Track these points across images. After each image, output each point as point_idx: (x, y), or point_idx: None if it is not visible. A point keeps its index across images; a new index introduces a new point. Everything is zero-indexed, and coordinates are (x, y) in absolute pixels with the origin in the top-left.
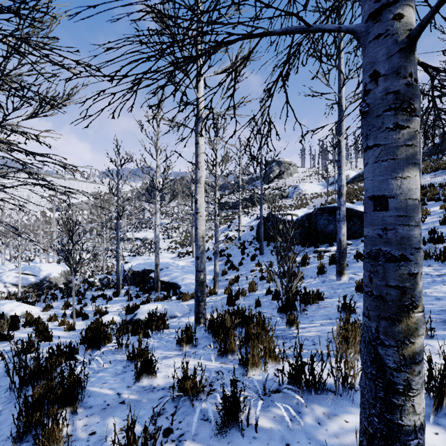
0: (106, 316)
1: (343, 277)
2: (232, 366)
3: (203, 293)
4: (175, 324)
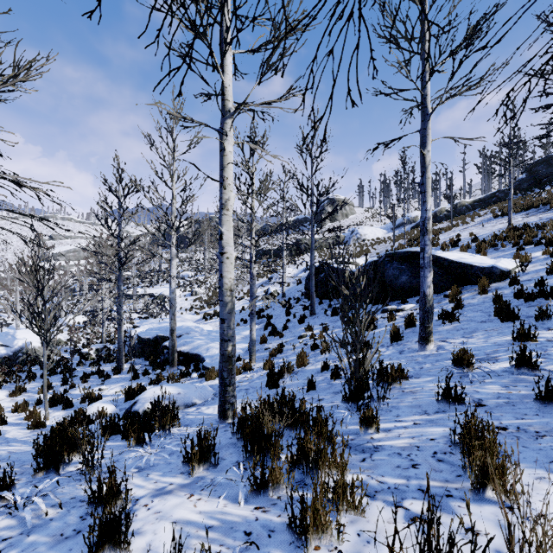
0: (94, 404)
1: (428, 346)
2: (275, 517)
3: (231, 373)
4: (192, 417)
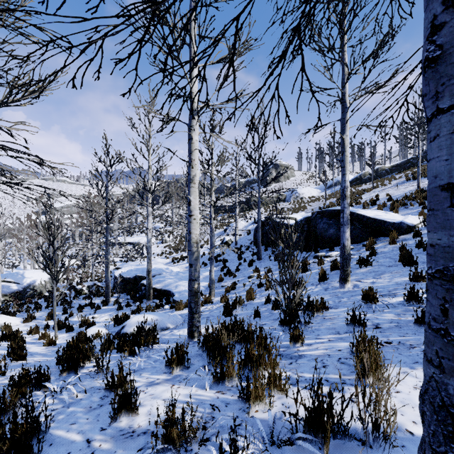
0: (91, 328)
1: (347, 285)
2: (230, 396)
3: (197, 304)
4: (167, 337)
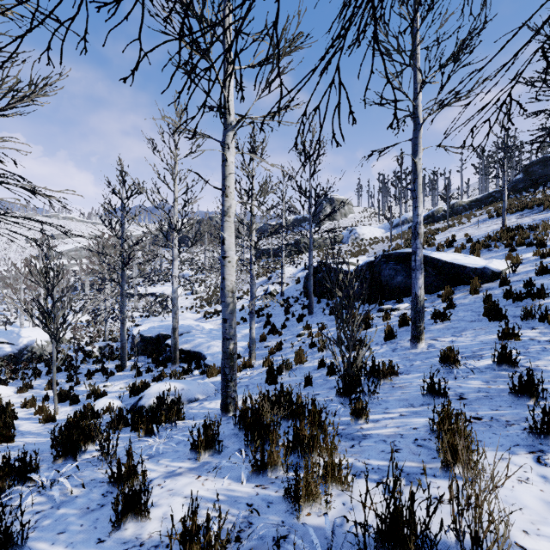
0: (101, 399)
1: (420, 344)
2: (273, 492)
3: (232, 370)
4: (195, 411)
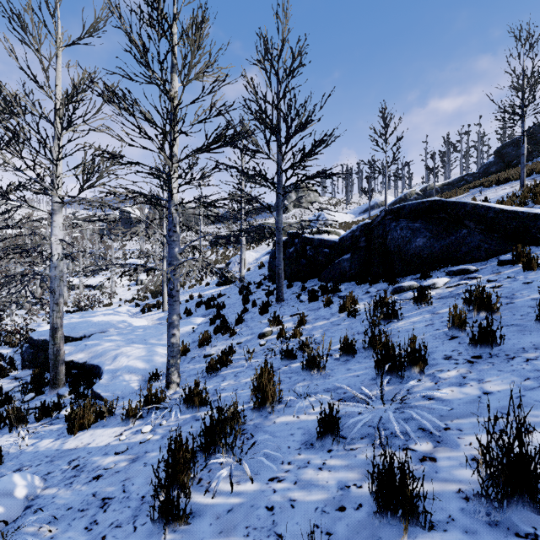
0: None
1: None
2: None
3: None
4: None
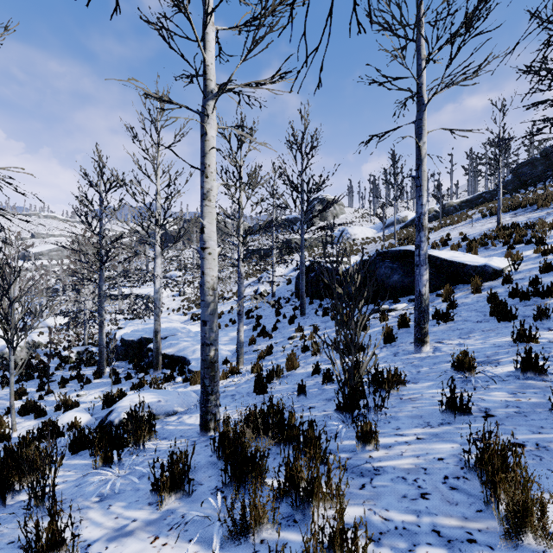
0: (67, 413)
1: (424, 347)
2: None
3: (213, 381)
4: (171, 428)
